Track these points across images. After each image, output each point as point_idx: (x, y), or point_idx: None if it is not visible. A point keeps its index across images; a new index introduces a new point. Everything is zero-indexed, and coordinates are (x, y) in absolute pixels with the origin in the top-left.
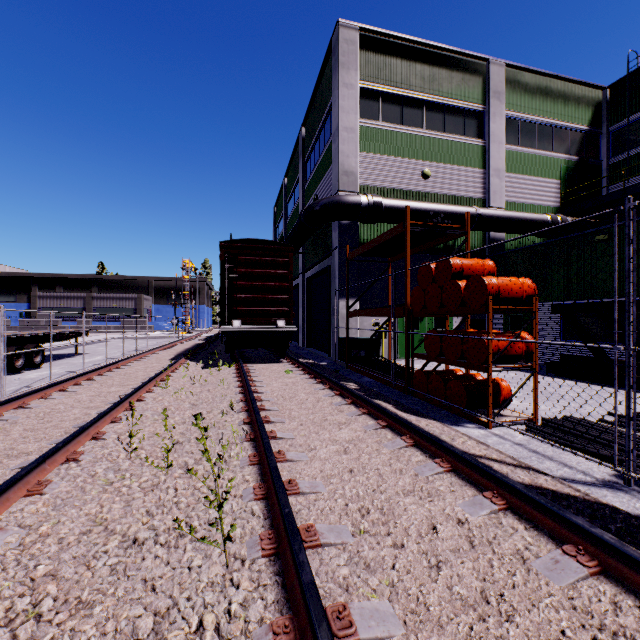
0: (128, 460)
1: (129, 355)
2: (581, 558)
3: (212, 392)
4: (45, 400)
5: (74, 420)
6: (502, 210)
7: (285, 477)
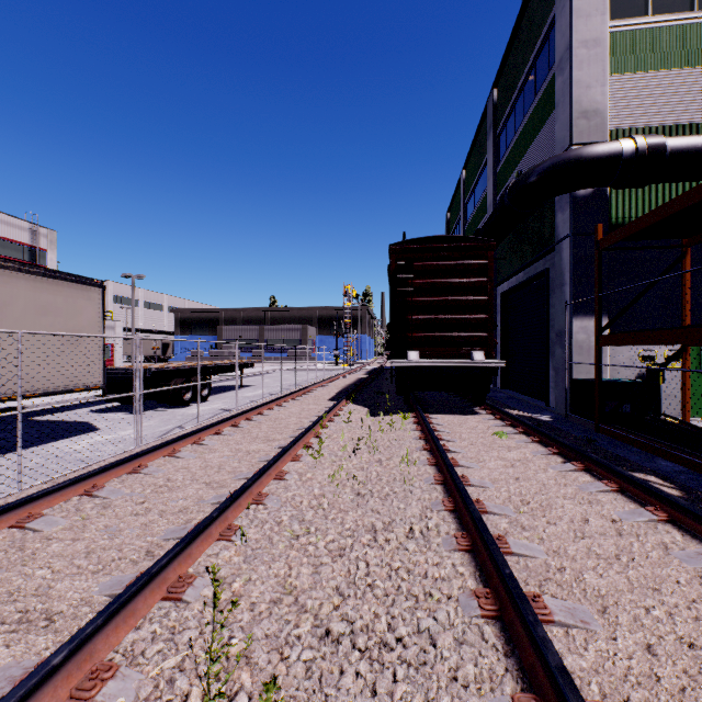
0: None
1: (287, 391)
2: None
3: (386, 469)
4: (170, 459)
5: (177, 514)
6: None
7: None
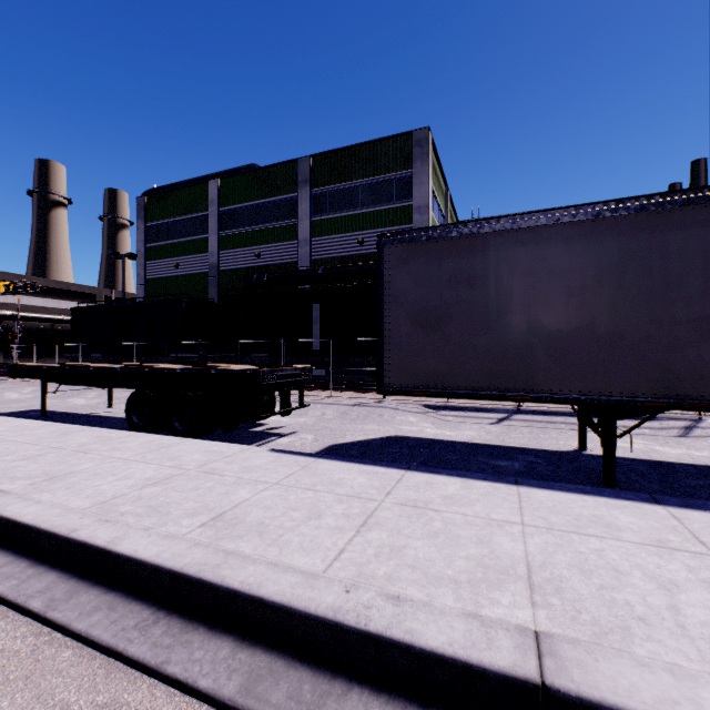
0: None
1: None
2: None
3: None
4: None
5: None
6: None
7: None
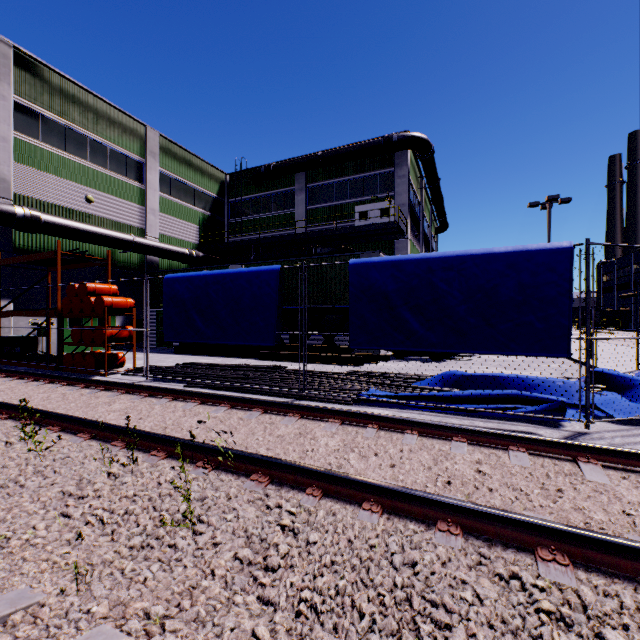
0: None
1: None
2: (101, 388)
3: None
4: None
5: None
6: (155, 241)
7: None
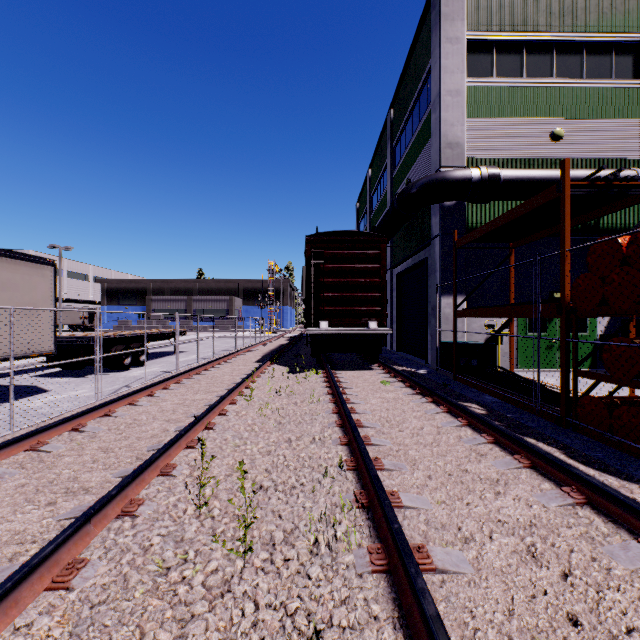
0: (196, 520)
1: (219, 355)
2: None
3: (300, 407)
4: (132, 407)
5: (150, 438)
6: None
7: (446, 622)
